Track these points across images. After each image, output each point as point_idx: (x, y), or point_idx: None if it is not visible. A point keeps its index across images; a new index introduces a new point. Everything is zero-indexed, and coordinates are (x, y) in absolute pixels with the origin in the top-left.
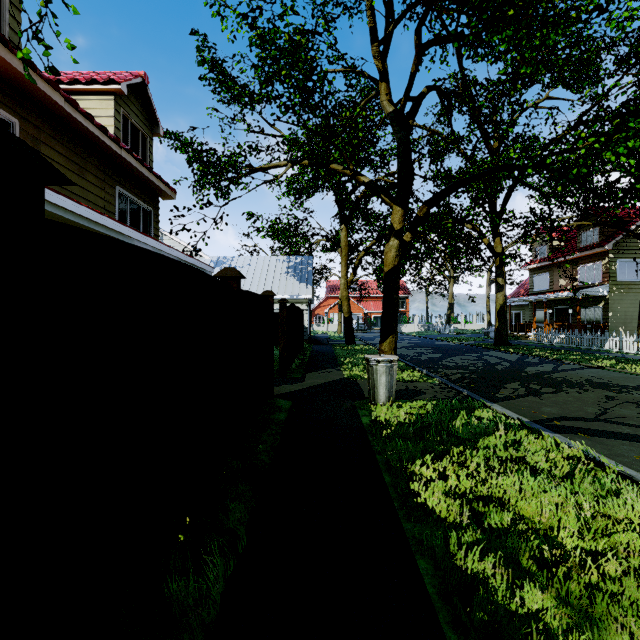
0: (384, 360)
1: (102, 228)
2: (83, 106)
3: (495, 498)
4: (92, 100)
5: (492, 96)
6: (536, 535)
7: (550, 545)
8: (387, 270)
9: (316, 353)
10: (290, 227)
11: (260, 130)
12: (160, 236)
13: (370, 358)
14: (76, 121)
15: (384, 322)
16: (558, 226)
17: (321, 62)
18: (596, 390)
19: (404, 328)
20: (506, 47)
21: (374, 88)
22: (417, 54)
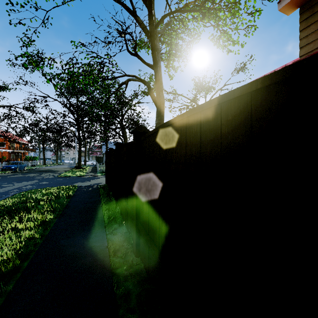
0: None
1: None
2: None
3: None
4: None
5: None
6: None
7: None
8: None
9: None
10: None
11: None
12: None
13: None
14: None
15: None
16: None
17: None
18: None
19: None
20: None
21: None
22: None
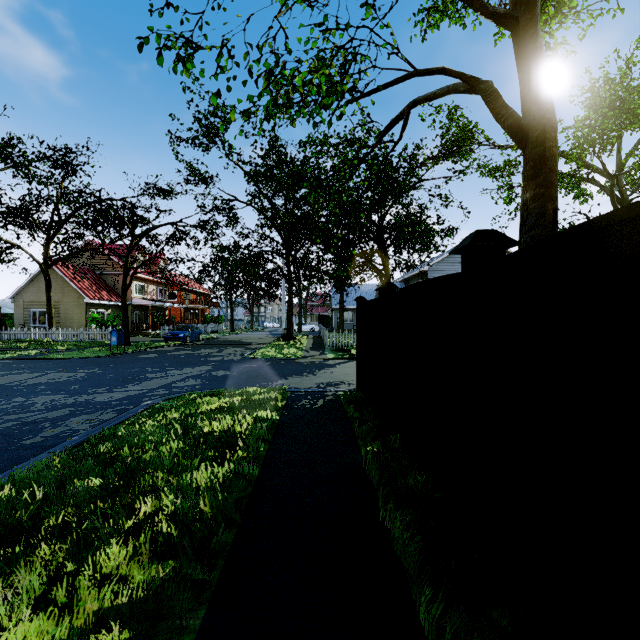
0: None
1: None
2: None
3: None
4: None
5: None
6: None
7: None
8: None
9: None
10: None
11: None
12: None
13: None
14: None
15: None
16: None
17: None
18: None
19: None
20: None
21: None
22: None
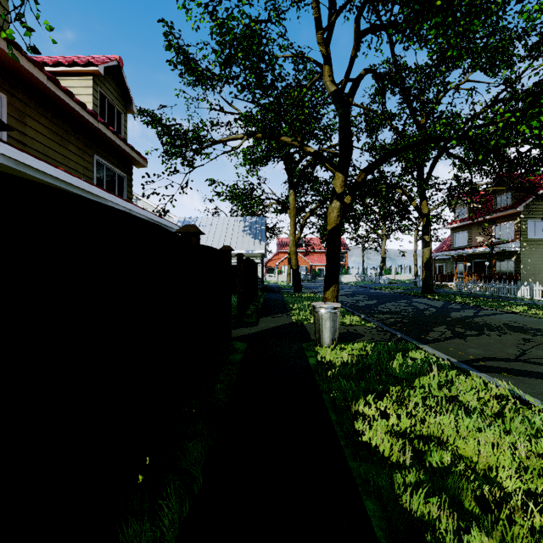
0: (328, 307)
1: (79, 190)
2: (65, 85)
3: (433, 436)
4: (73, 80)
5: (420, 78)
6: (476, 476)
7: (489, 485)
8: (330, 228)
9: (268, 300)
10: (246, 192)
11: (220, 108)
12: (135, 200)
13: (316, 305)
14: (58, 97)
15: (327, 273)
16: (476, 191)
17: (273, 49)
18: (514, 333)
19: (343, 278)
20: (435, 32)
21: (318, 72)
22: (356, 40)
